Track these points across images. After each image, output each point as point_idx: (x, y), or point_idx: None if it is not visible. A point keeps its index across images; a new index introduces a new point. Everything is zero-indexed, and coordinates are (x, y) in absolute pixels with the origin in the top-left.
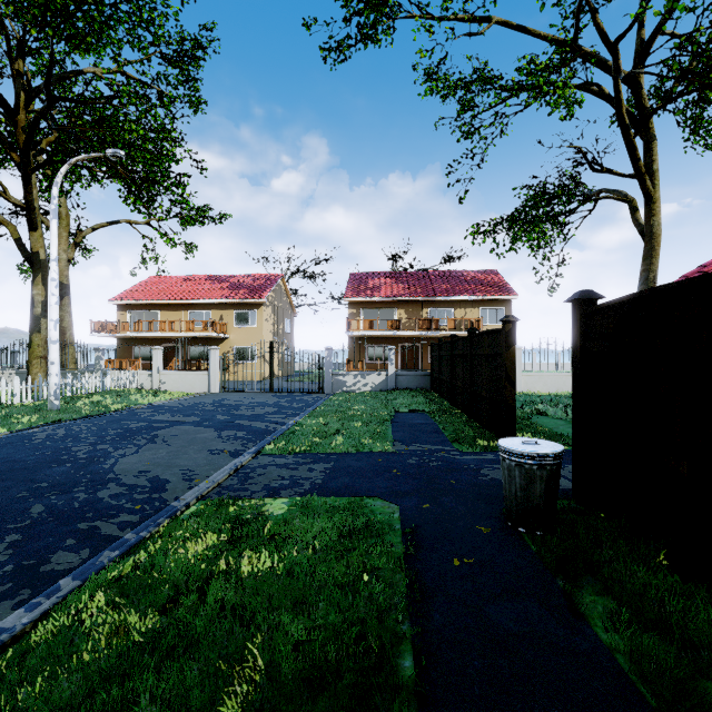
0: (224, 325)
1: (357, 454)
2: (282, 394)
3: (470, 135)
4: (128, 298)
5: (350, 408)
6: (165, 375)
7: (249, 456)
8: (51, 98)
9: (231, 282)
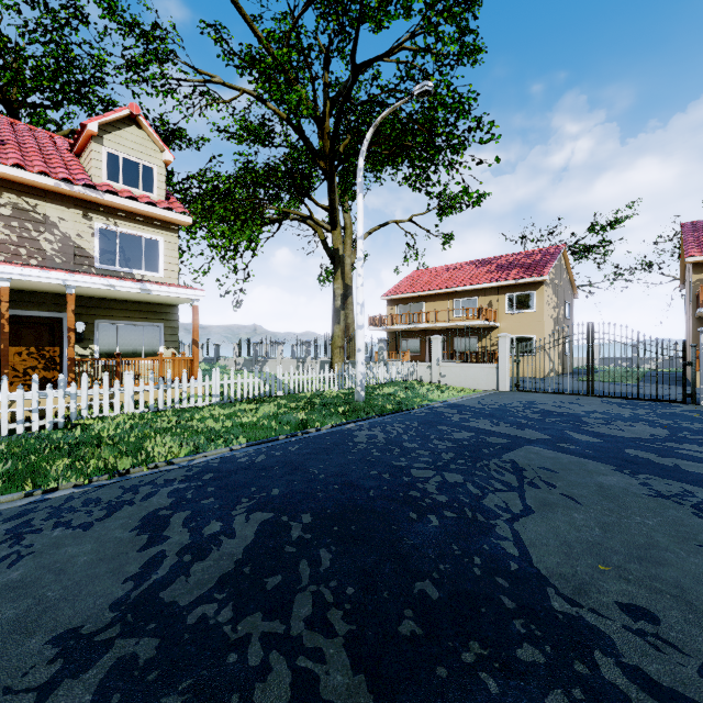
0: (493, 312)
1: None
2: (615, 400)
3: None
4: (397, 293)
5: None
6: (444, 367)
7: None
8: (356, 69)
9: (498, 263)
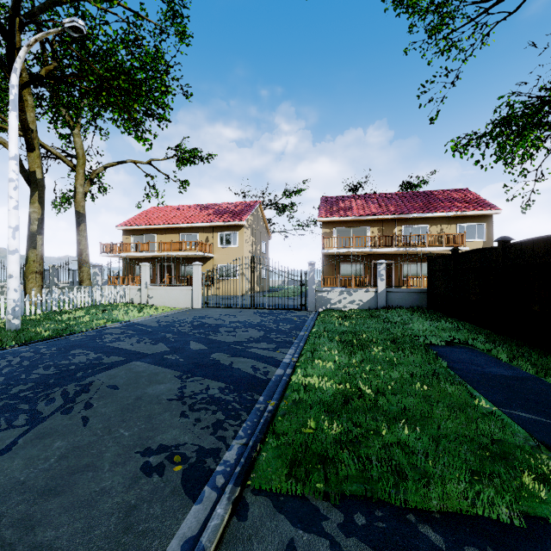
0: (209, 245)
1: (547, 545)
2: (263, 311)
3: (447, 49)
4: (131, 224)
5: (360, 337)
6: (152, 290)
7: (225, 505)
8: None
9: (216, 208)
